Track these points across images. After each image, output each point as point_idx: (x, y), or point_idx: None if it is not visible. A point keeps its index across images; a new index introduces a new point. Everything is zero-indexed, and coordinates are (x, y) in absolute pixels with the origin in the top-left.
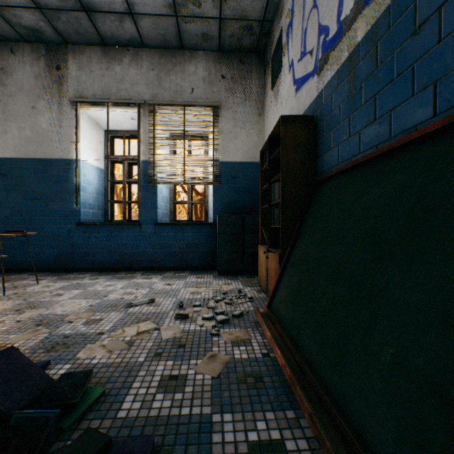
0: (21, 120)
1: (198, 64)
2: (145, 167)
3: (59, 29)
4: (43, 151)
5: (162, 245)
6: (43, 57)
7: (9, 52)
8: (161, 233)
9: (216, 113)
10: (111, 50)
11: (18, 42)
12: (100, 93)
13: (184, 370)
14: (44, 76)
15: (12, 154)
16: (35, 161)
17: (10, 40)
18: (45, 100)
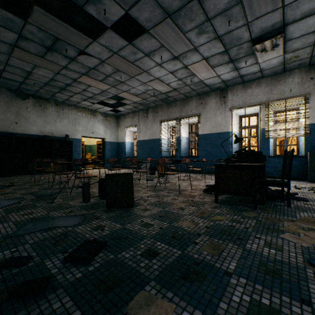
0: (210, 119)
1: (294, 76)
2: (263, 131)
3: (227, 84)
4: (218, 130)
5: (272, 166)
6: (218, 95)
7: (207, 96)
8: (271, 161)
9: (306, 99)
10: (246, 84)
11: (210, 92)
12: (241, 103)
13: (306, 195)
14: (218, 102)
15: (207, 132)
16: (215, 134)
17: (207, 92)
18: (219, 110)
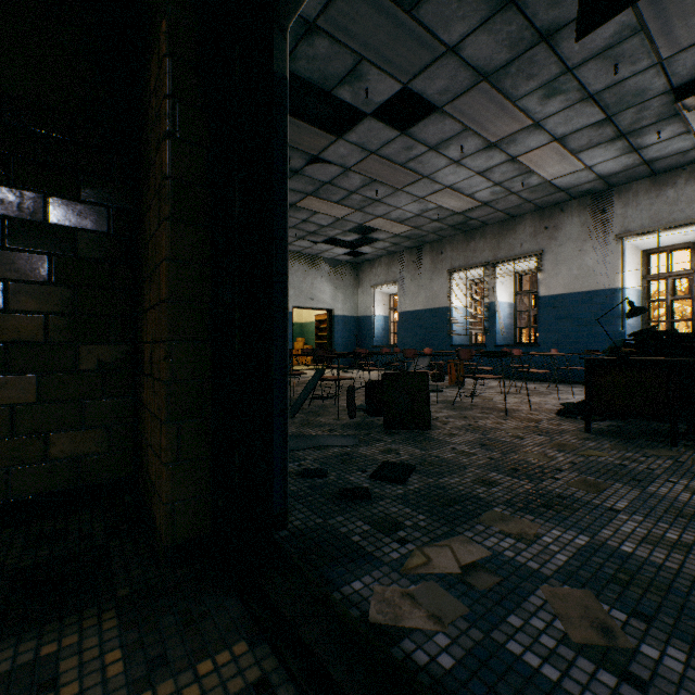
0: (568, 263)
1: None
2: None
3: (610, 182)
4: (588, 285)
5: None
6: (588, 207)
7: (559, 212)
8: None
9: None
10: (660, 177)
11: (566, 202)
12: (647, 222)
13: None
14: (589, 223)
15: (561, 291)
16: (581, 294)
17: (560, 203)
18: (590, 242)
